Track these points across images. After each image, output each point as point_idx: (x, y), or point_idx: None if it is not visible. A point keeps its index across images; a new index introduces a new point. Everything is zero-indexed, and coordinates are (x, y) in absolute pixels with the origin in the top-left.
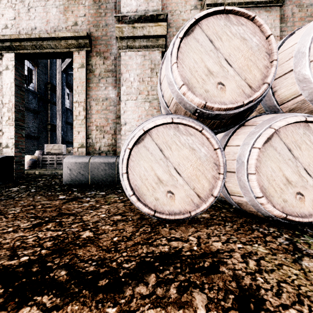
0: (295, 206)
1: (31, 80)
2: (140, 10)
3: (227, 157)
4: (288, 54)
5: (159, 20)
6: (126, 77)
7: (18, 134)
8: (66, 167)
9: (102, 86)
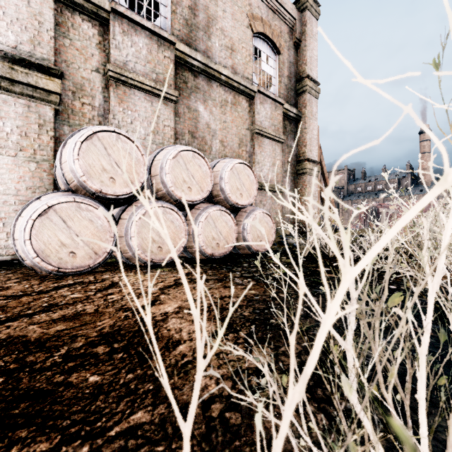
0: (158, 254)
1: None
2: (21, 49)
3: (120, 227)
4: (158, 164)
5: (52, 73)
6: None
7: None
8: None
9: None
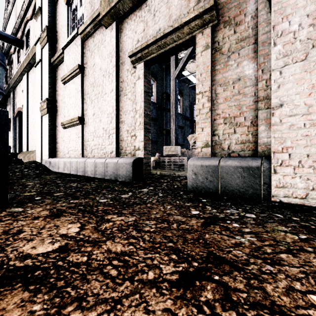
0: None
1: (152, 94)
2: None
3: None
4: None
5: None
6: (282, 28)
7: (146, 137)
8: (190, 170)
9: (233, 63)
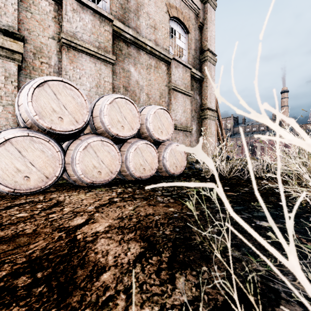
0: (97, 177)
1: None
2: None
3: (67, 156)
4: (98, 107)
5: (15, 37)
6: None
7: None
8: None
9: None
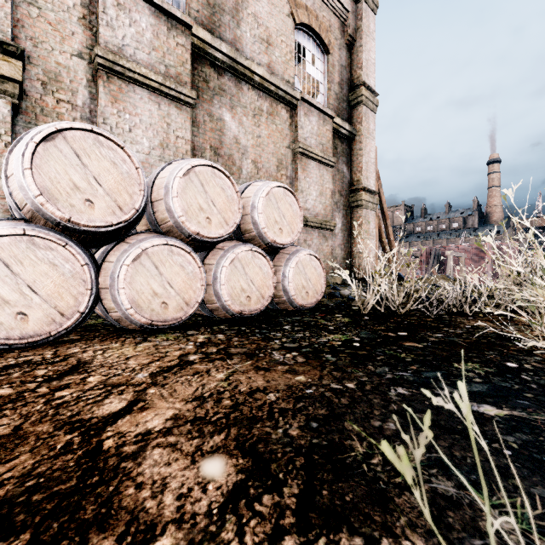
0: (161, 314)
1: None
2: None
3: (104, 273)
4: (162, 183)
5: (7, 51)
6: None
7: None
8: None
9: None
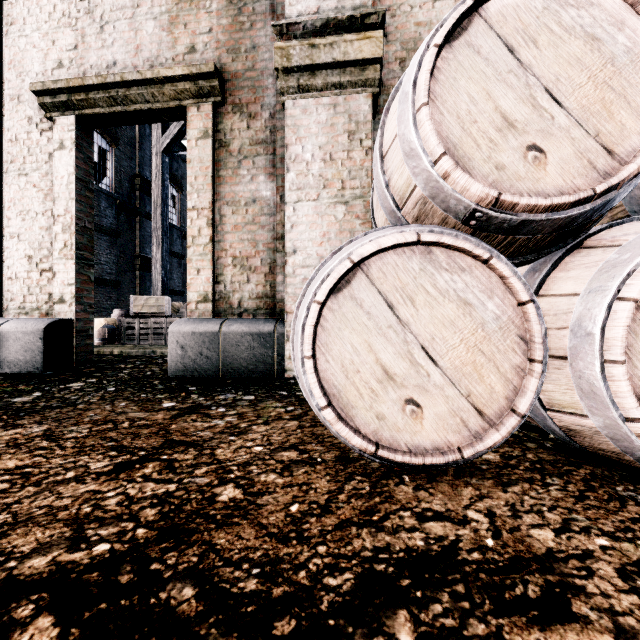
0: None
1: (105, 172)
2: (325, 9)
3: None
4: None
5: (367, 26)
6: (296, 152)
7: (82, 275)
8: (174, 341)
9: (246, 174)
